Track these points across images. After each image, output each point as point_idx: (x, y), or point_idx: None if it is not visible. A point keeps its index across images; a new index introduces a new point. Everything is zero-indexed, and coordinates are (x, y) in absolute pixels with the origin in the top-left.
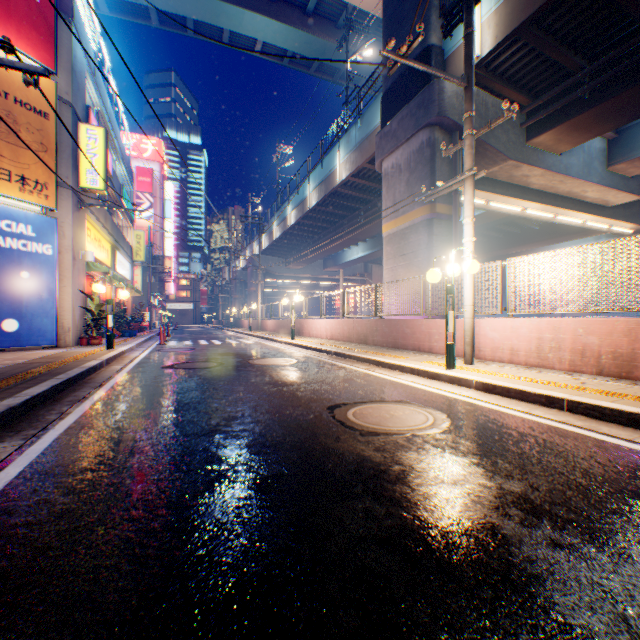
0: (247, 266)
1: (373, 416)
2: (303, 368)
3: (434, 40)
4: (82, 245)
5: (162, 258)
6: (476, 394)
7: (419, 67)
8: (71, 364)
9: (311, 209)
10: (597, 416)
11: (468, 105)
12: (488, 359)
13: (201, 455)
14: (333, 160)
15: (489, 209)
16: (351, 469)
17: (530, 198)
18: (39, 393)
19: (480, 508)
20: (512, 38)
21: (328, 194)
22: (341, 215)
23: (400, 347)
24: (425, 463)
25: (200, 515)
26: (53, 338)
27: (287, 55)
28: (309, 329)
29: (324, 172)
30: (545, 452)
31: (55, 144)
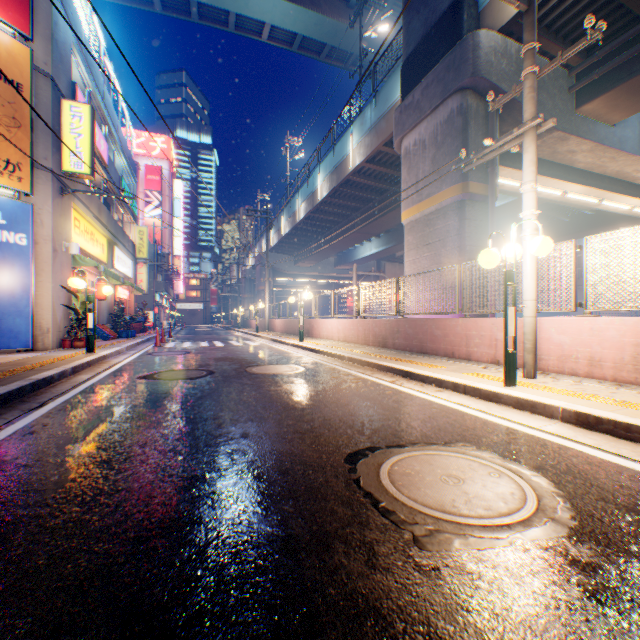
0: (256, 264)
1: (425, 482)
2: (311, 380)
3: None
4: (66, 236)
5: (167, 256)
6: (569, 430)
7: None
8: (20, 375)
9: (321, 201)
10: None
11: (529, 34)
12: (553, 371)
13: (67, 624)
14: (345, 146)
15: None
16: None
17: (574, 179)
18: None
19: None
20: None
21: (340, 183)
22: (354, 208)
23: (428, 352)
24: None
25: None
26: (28, 340)
27: (296, 40)
28: (319, 330)
29: (336, 160)
30: None
31: (30, 119)
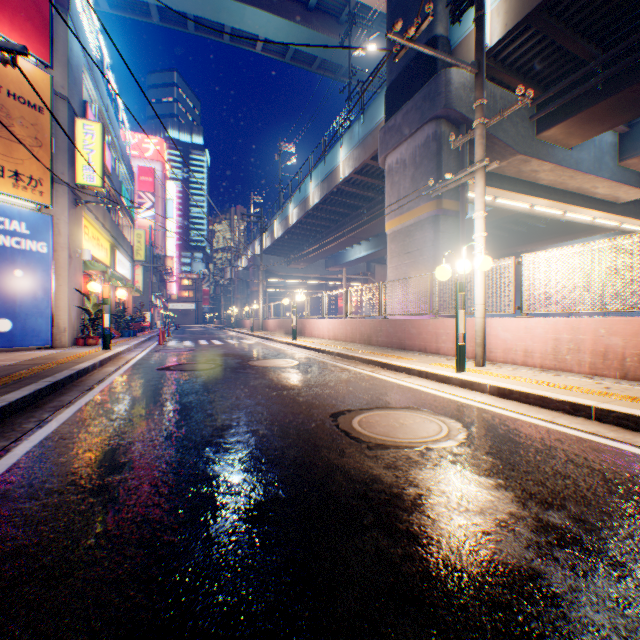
0: (249, 266)
1: (381, 425)
2: (305, 370)
3: (440, 30)
4: (79, 243)
5: (163, 257)
6: (491, 400)
7: (427, 51)
8: (62, 366)
9: (313, 207)
10: (631, 426)
11: (479, 92)
12: (500, 361)
13: (187, 473)
14: (336, 157)
15: (496, 206)
16: (359, 492)
17: (539, 194)
18: (18, 399)
19: (518, 548)
20: (522, 26)
21: (330, 192)
22: (344, 213)
23: (405, 348)
24: (444, 485)
25: (176, 557)
26: (48, 338)
27: (289, 52)
28: (311, 329)
29: (326, 169)
30: (581, 471)
31: (50, 139)
